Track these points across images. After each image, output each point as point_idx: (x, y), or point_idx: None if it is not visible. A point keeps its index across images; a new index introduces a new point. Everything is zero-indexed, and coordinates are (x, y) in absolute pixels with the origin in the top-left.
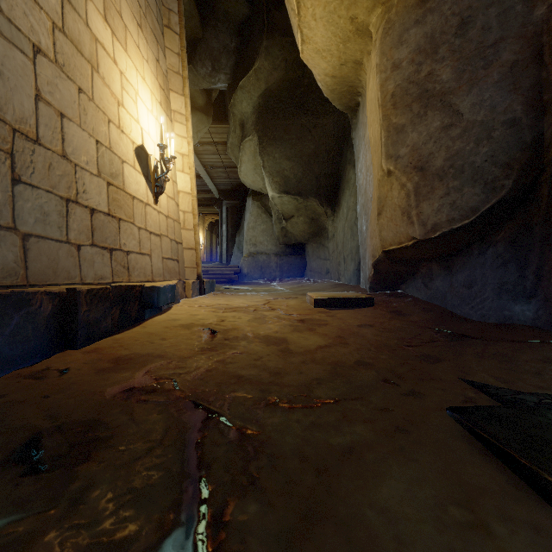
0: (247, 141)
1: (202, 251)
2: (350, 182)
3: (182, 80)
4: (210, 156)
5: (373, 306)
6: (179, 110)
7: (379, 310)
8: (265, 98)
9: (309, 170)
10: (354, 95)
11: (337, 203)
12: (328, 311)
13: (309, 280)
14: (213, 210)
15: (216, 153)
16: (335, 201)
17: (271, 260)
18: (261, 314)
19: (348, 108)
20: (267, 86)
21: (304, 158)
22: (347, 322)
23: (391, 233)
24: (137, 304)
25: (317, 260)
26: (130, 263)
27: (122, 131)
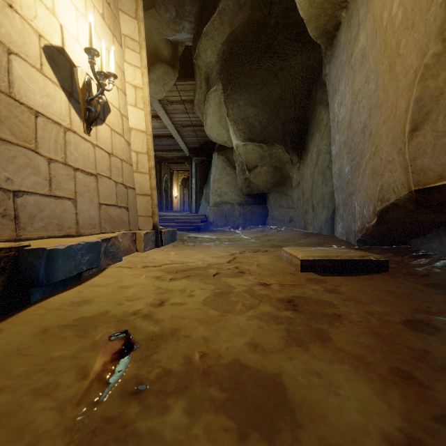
0: (212, 92)
1: (176, 202)
2: (321, 123)
3: (134, 1)
4: (179, 115)
5: (387, 272)
6: (131, 35)
7: (407, 282)
8: (229, 44)
9: (274, 116)
10: (336, 8)
11: (304, 150)
12: (321, 279)
13: (272, 228)
14: (185, 167)
15: (184, 111)
16: (301, 147)
17: (234, 209)
18: (225, 283)
19: (324, 34)
20: (232, 30)
21: (270, 103)
22: (373, 310)
23: (443, 157)
24: (2, 282)
25: (279, 208)
26: (23, 209)
27: (12, 7)
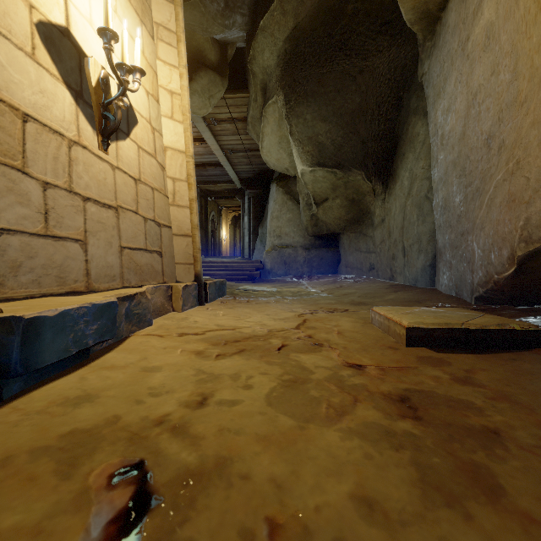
0: (271, 105)
1: (225, 246)
2: (417, 140)
3: None
4: (228, 137)
5: None
6: (166, 24)
7: None
8: (293, 42)
9: (352, 132)
10: None
11: (391, 176)
12: (440, 359)
13: (346, 278)
14: (236, 202)
15: (235, 132)
16: (387, 173)
17: (298, 253)
18: (297, 364)
19: (423, 16)
20: (297, 22)
21: (346, 116)
22: None
23: None
24: None
25: (356, 253)
26: (2, 256)
27: None
